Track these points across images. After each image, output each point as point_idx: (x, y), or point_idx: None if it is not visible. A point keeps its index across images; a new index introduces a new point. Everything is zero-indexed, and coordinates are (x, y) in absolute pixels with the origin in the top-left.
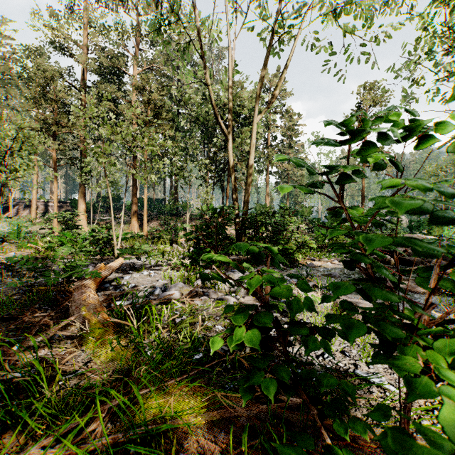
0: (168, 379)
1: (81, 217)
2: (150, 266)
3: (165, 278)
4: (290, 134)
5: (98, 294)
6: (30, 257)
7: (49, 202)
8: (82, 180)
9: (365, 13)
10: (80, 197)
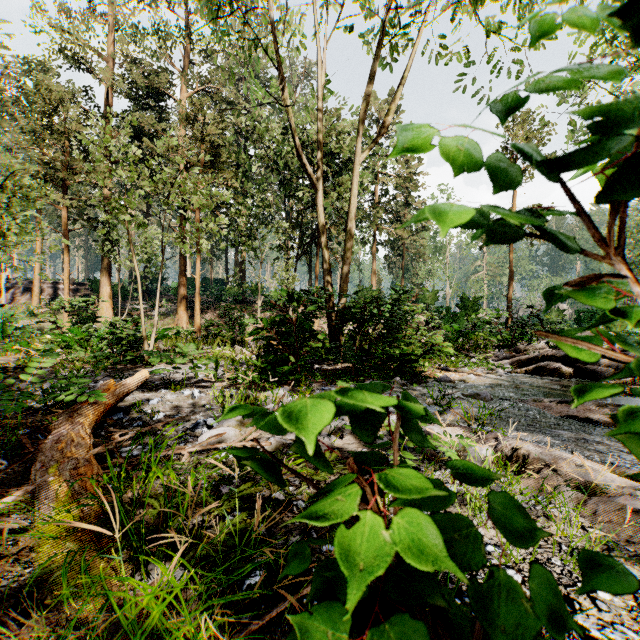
0: None
1: (104, 305)
2: (196, 380)
3: (215, 402)
4: (406, 186)
5: (100, 433)
6: None
7: (59, 283)
8: (105, 251)
9: None
10: (103, 276)
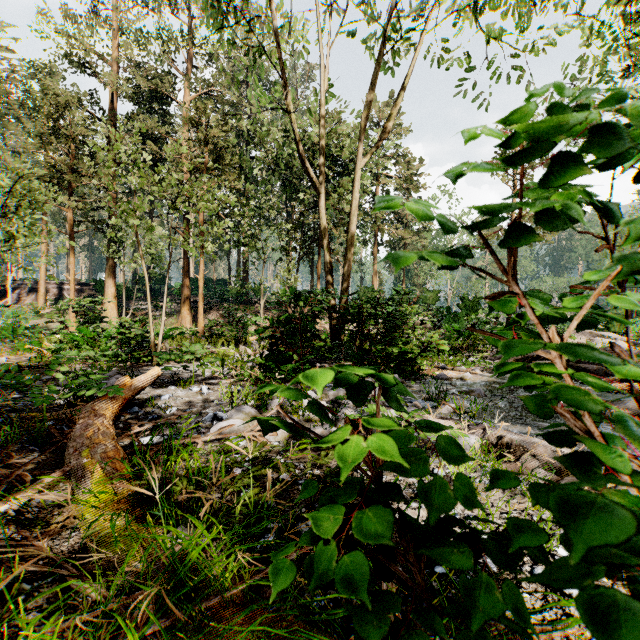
0: (211, 593)
1: (109, 305)
2: (203, 378)
3: (223, 397)
4: (407, 187)
5: (118, 424)
6: (13, 368)
7: (64, 284)
8: (110, 252)
9: (520, 8)
10: (108, 277)
